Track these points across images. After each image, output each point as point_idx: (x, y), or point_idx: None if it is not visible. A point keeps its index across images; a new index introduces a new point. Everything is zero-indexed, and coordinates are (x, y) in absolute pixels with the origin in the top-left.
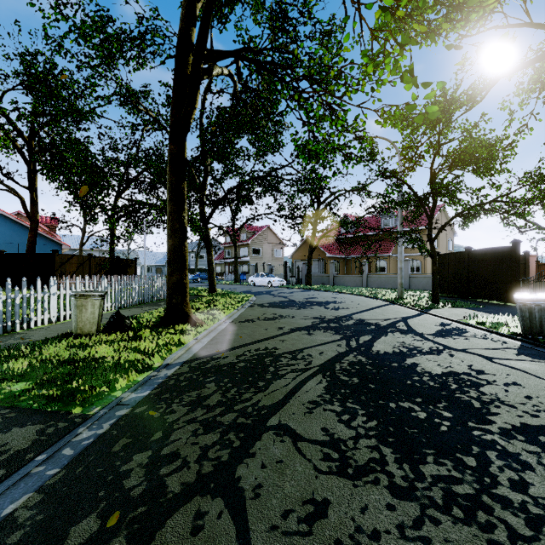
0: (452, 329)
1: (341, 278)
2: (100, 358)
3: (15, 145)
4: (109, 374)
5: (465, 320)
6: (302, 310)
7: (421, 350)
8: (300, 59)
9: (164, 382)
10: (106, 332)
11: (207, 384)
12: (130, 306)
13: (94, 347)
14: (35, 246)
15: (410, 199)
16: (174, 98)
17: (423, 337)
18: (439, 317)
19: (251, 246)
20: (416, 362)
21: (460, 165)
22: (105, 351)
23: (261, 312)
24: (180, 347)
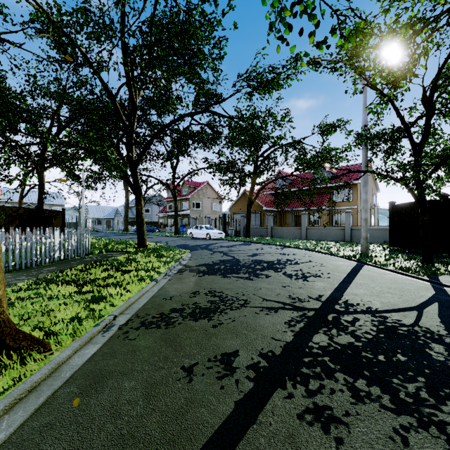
0: None
1: (280, 230)
2: None
3: None
4: None
5: None
6: (255, 280)
7: None
8: None
9: None
10: None
11: None
12: None
13: None
14: None
15: (381, 133)
16: None
17: None
18: None
19: (192, 200)
20: None
21: None
22: None
23: (191, 289)
24: None
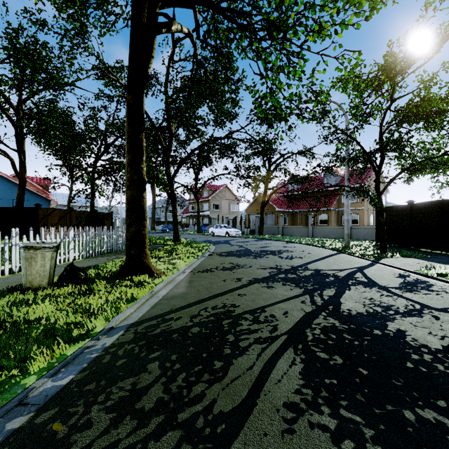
0: (415, 282)
1: (290, 229)
2: (35, 320)
3: (5, 113)
4: (31, 347)
5: (421, 271)
6: (258, 259)
7: (398, 310)
8: (258, 5)
9: (97, 359)
10: (58, 285)
11: (149, 364)
12: (98, 255)
13: (36, 305)
14: (23, 201)
15: (357, 156)
16: (131, 47)
17: (390, 292)
18: (393, 267)
19: (211, 202)
20: (401, 328)
21: (409, 121)
22: (44, 310)
23: (220, 262)
24: (133, 302)
